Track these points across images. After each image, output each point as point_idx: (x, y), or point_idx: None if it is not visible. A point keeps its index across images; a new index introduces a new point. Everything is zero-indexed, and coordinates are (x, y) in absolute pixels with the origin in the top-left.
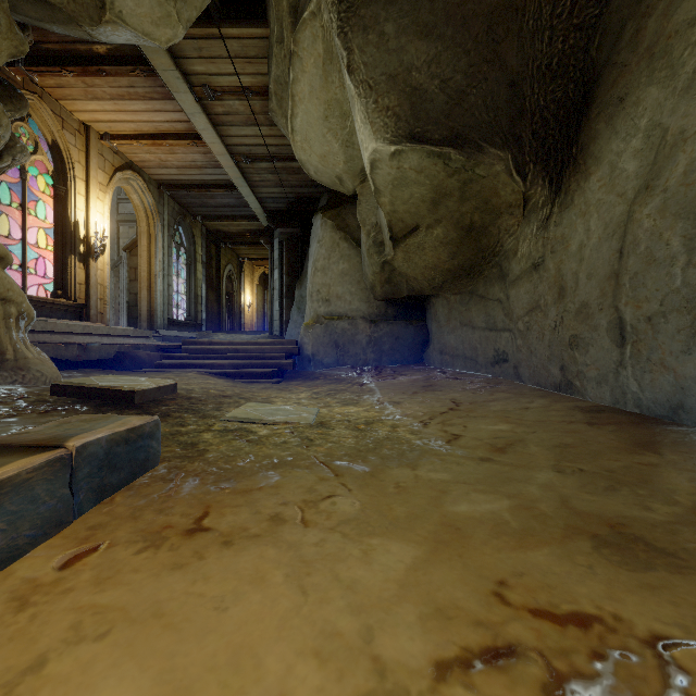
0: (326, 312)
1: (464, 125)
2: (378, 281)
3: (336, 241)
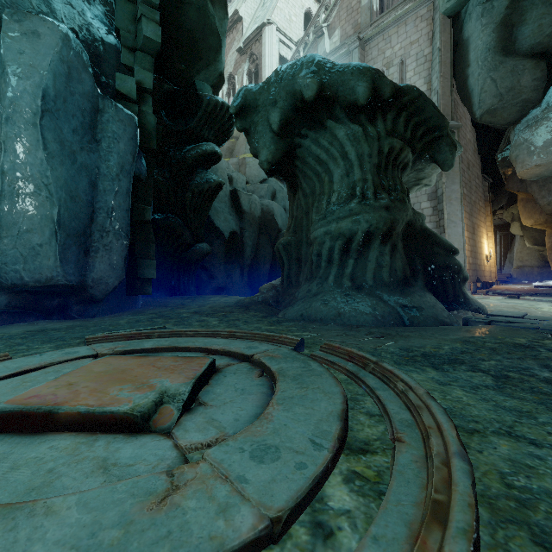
0: (521, 265)
1: (545, 244)
2: (540, 257)
3: (525, 244)
